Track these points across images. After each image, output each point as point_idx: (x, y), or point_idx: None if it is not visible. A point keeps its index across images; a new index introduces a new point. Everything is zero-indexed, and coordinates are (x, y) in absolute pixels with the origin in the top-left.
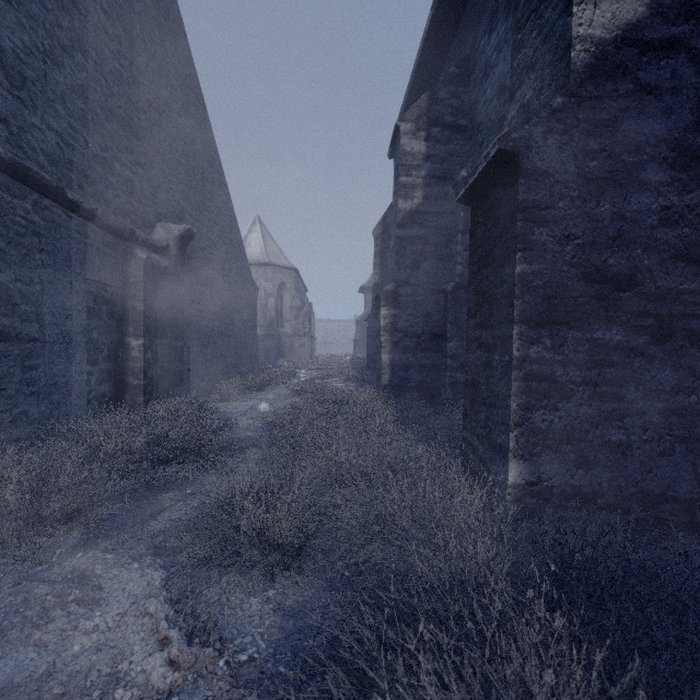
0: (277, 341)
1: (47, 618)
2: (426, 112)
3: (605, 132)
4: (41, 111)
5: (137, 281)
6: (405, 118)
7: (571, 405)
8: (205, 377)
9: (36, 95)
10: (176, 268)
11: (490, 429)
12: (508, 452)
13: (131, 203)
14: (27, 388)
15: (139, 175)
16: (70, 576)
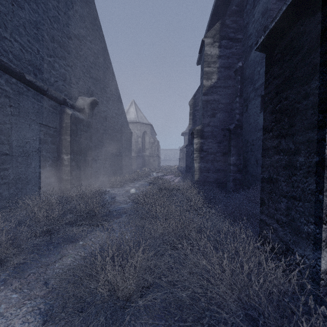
0: (142, 159)
1: None
2: (218, 32)
3: None
4: (10, 30)
5: (67, 125)
6: (207, 36)
7: None
8: (104, 175)
9: (7, 22)
10: (88, 119)
11: (293, 217)
12: (320, 241)
13: (65, 86)
14: (2, 180)
15: (69, 71)
16: None
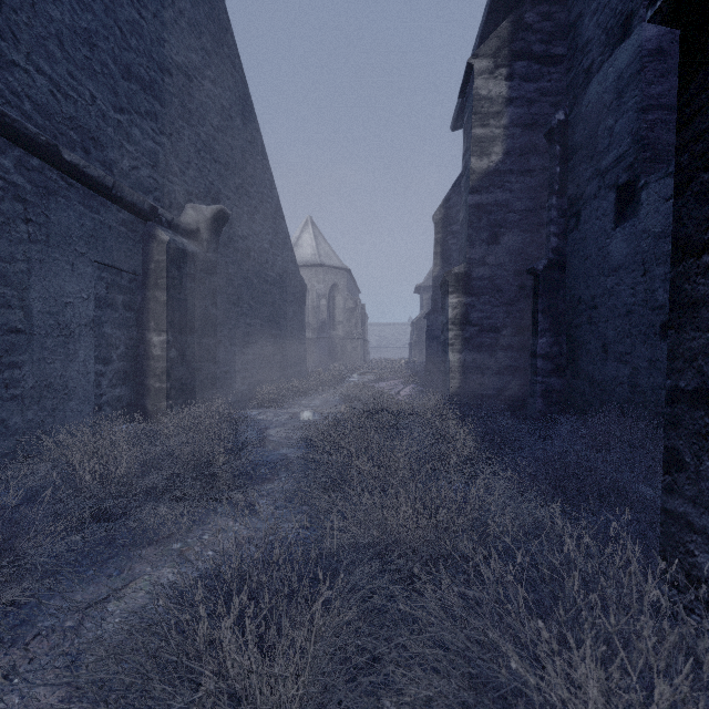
0: (329, 344)
1: None
2: (507, 42)
3: None
4: (26, 47)
5: (158, 267)
6: (480, 53)
7: None
8: (245, 380)
9: (19, 27)
10: (208, 255)
11: None
12: None
13: (155, 179)
14: (6, 391)
15: (164, 147)
16: None
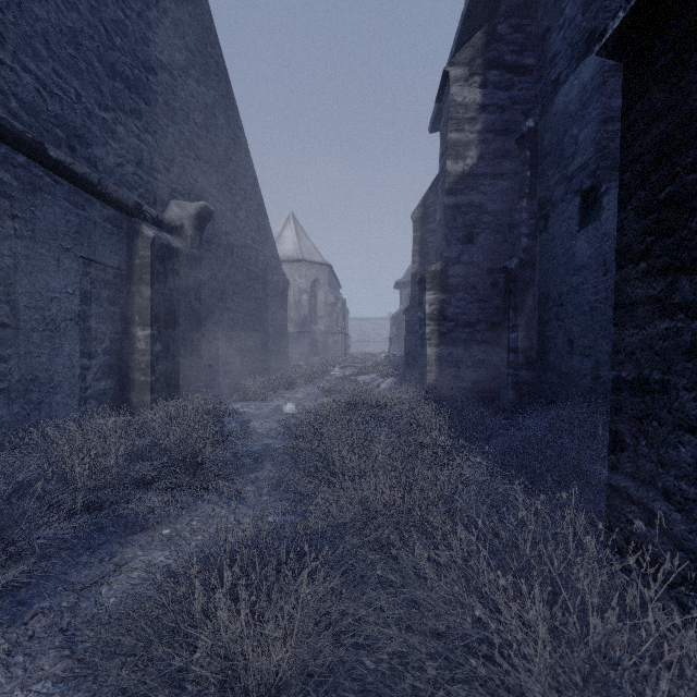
0: (310, 339)
1: None
2: (481, 52)
3: None
4: (12, 46)
5: (143, 263)
6: (455, 62)
7: None
8: (228, 374)
9: (5, 26)
10: (192, 251)
11: None
12: None
13: (139, 175)
14: None
15: (149, 144)
16: None
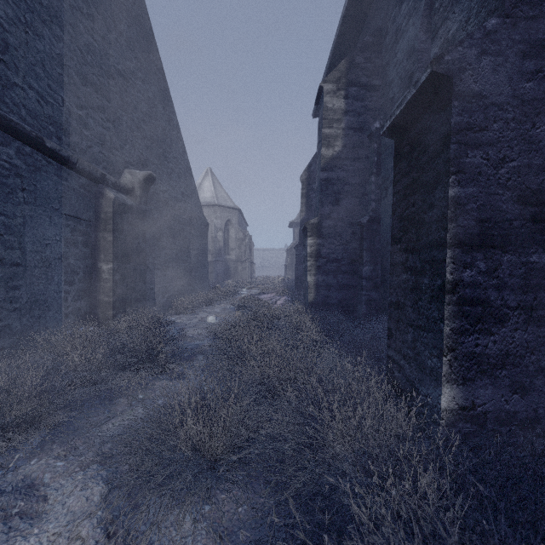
0: (224, 266)
1: None
2: (345, 74)
3: (541, 53)
4: (22, 72)
5: (107, 216)
6: (327, 80)
7: (506, 329)
8: (165, 295)
9: (18, 59)
10: (140, 206)
11: (418, 350)
12: (440, 376)
13: (103, 153)
14: (10, 305)
15: (109, 130)
16: (21, 485)
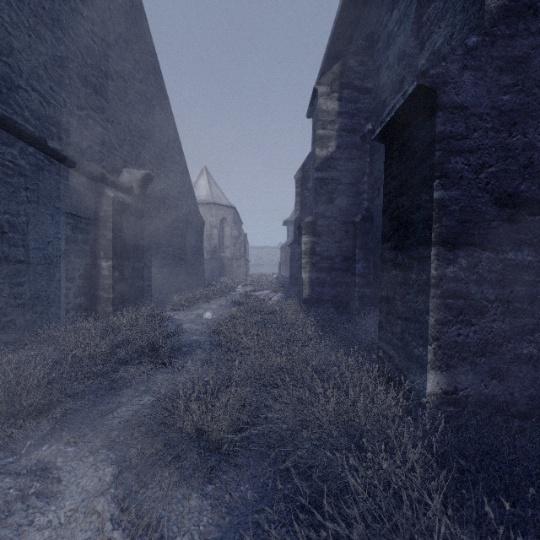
0: (219, 263)
1: (8, 511)
2: (338, 77)
3: (517, 68)
4: (26, 75)
5: (106, 215)
6: (321, 82)
7: (485, 320)
8: (162, 291)
9: (22, 62)
10: (138, 204)
11: (406, 341)
12: (426, 363)
13: (102, 153)
14: (15, 301)
15: (109, 130)
16: (34, 468)
